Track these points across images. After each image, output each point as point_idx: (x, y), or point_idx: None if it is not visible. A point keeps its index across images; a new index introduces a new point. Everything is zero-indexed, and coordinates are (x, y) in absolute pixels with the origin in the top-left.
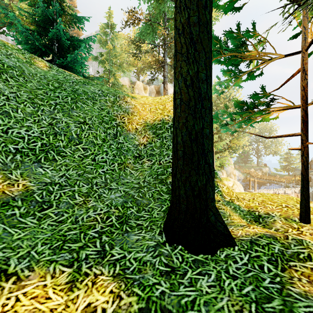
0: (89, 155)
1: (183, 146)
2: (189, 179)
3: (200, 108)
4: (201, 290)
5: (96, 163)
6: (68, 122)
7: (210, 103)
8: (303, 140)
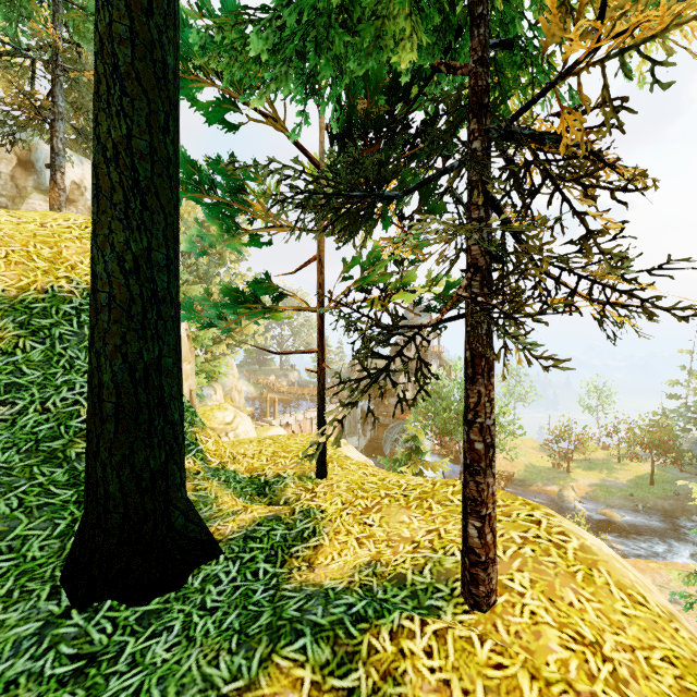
0: None
1: (117, 394)
2: (130, 459)
3: (155, 319)
4: (154, 663)
5: None
6: None
7: (176, 308)
8: (320, 359)
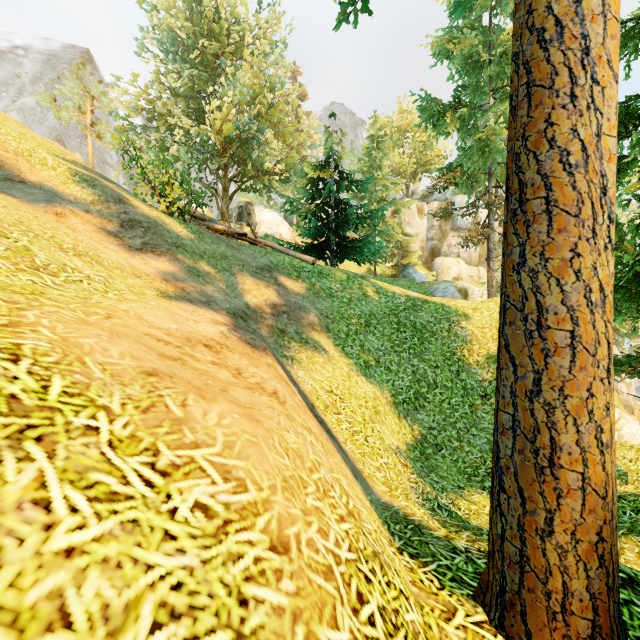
0: (445, 399)
1: None
2: None
3: None
4: None
5: (451, 406)
6: (424, 368)
7: None
8: None
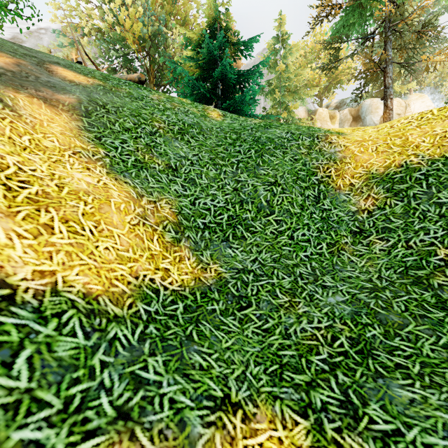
0: (285, 230)
1: None
2: None
3: None
4: None
5: (294, 242)
6: (255, 185)
7: None
8: None
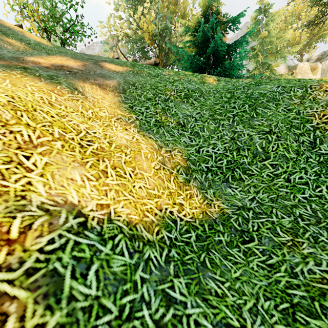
0: (280, 173)
1: None
2: None
3: None
4: None
5: (291, 184)
6: (250, 134)
7: None
8: None
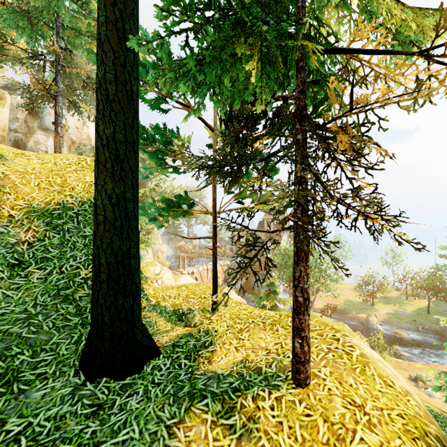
0: None
1: (108, 269)
2: (114, 303)
3: (127, 228)
4: (132, 409)
5: None
6: None
7: (137, 221)
8: (214, 242)
